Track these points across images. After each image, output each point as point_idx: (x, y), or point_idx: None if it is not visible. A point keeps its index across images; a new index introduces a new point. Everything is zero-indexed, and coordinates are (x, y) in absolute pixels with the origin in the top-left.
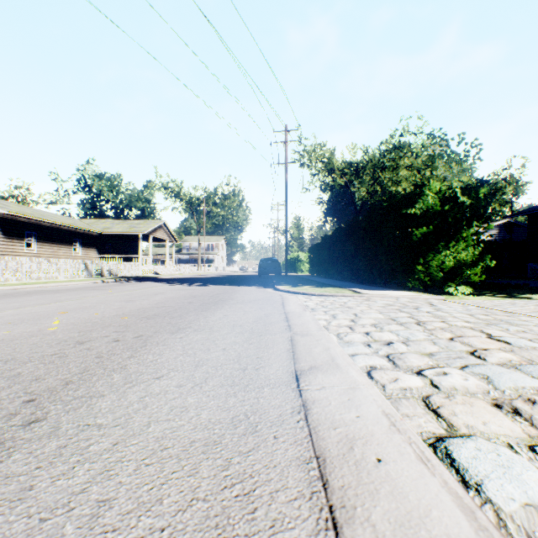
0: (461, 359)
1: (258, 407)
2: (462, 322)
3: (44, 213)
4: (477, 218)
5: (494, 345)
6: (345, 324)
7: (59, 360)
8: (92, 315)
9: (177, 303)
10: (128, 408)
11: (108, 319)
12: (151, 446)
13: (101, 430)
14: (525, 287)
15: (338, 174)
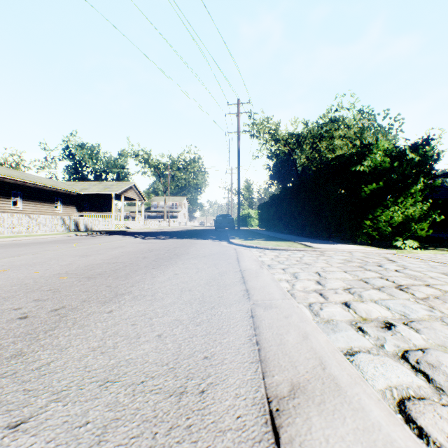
0: None
1: None
2: None
3: (30, 175)
4: (423, 175)
5: None
6: (312, 287)
7: None
8: (30, 274)
9: (131, 259)
10: None
11: (44, 279)
12: None
13: None
14: None
15: (282, 143)
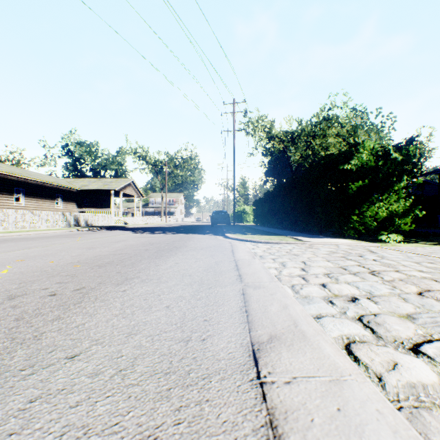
0: None
1: (200, 427)
2: (417, 272)
3: (32, 172)
4: (407, 174)
5: None
6: (297, 273)
7: None
8: (46, 263)
9: (134, 250)
10: None
11: (60, 267)
12: None
13: None
14: None
15: (277, 141)
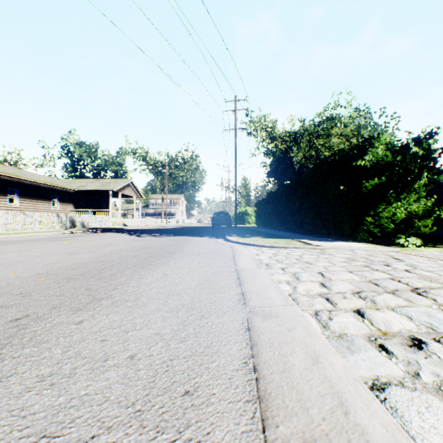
0: None
1: None
2: None
3: (27, 173)
4: (426, 170)
5: None
6: (317, 290)
7: None
8: (6, 274)
9: (121, 257)
10: None
11: (19, 280)
12: None
13: None
14: None
15: (279, 141)
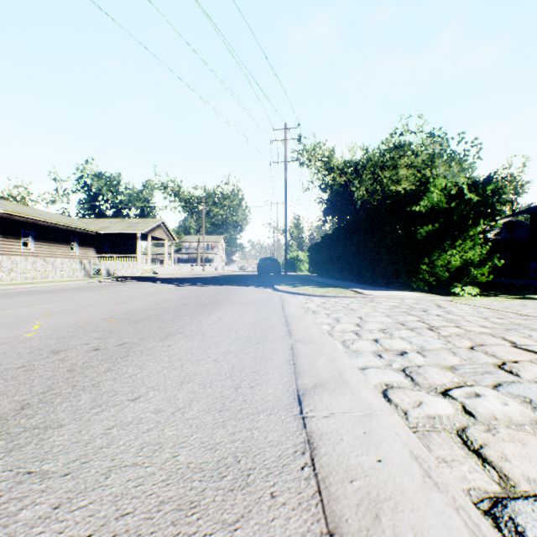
0: (491, 374)
1: (251, 444)
2: (479, 327)
3: (42, 212)
4: (484, 216)
5: (524, 357)
6: (351, 329)
7: (24, 374)
8: (77, 318)
9: (171, 305)
10: (87, 445)
11: (94, 322)
12: (104, 511)
13: (43, 483)
14: (531, 288)
15: (338, 173)
